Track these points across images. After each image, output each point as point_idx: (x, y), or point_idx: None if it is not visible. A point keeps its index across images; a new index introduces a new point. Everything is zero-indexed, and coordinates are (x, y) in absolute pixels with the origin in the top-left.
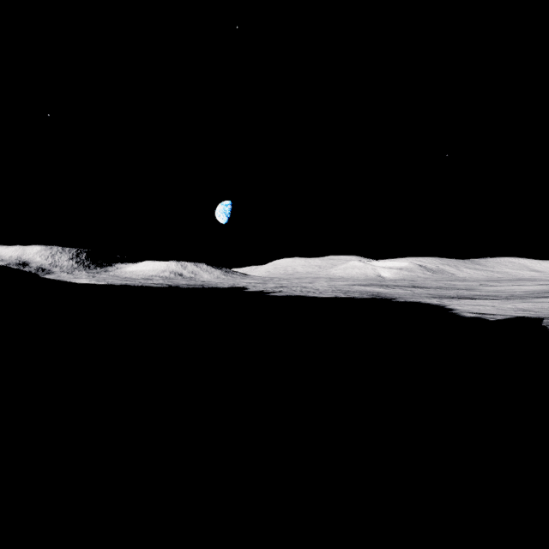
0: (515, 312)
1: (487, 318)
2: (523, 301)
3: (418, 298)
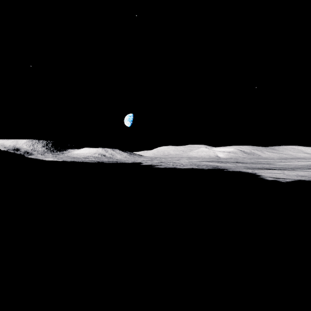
0: (297, 177)
1: (281, 181)
2: (301, 171)
3: (240, 169)
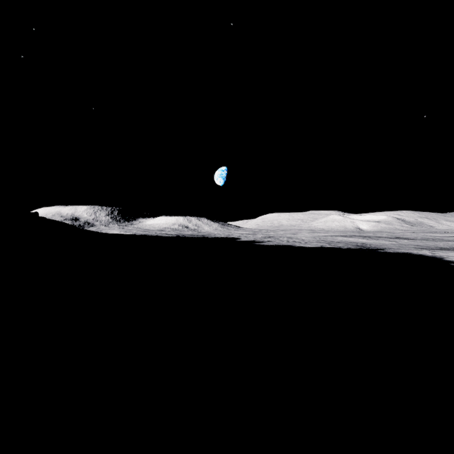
0: None
1: None
2: None
3: (407, 249)
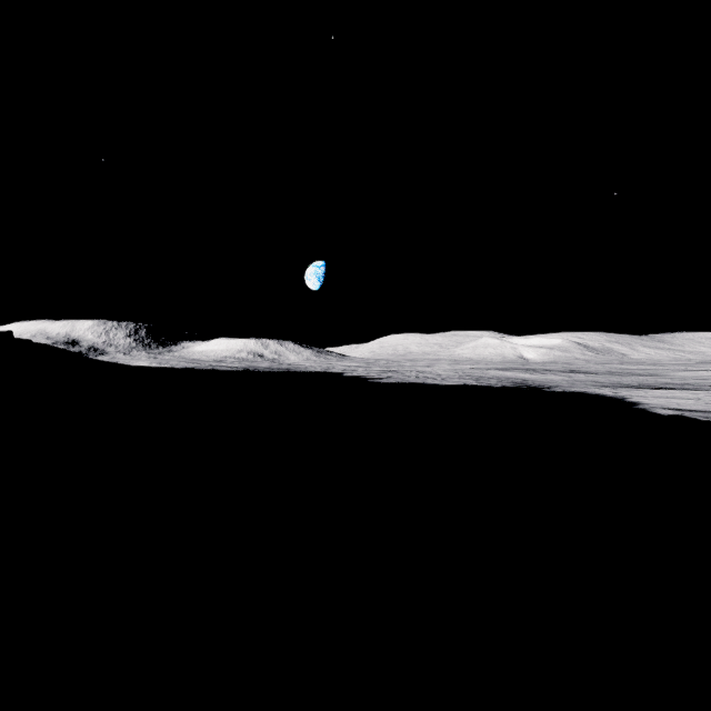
0: None
1: (695, 417)
2: None
3: (582, 388)
